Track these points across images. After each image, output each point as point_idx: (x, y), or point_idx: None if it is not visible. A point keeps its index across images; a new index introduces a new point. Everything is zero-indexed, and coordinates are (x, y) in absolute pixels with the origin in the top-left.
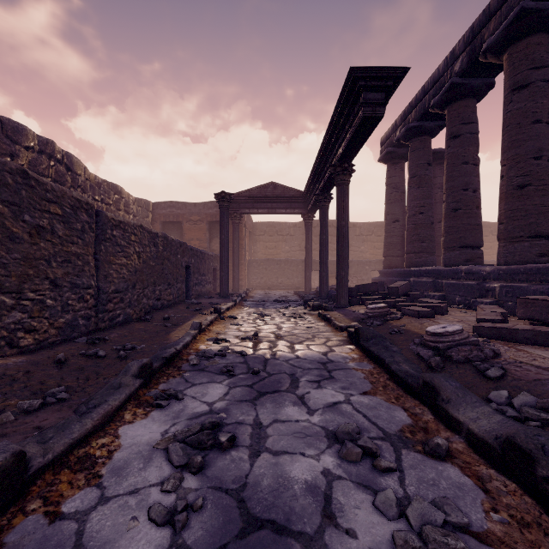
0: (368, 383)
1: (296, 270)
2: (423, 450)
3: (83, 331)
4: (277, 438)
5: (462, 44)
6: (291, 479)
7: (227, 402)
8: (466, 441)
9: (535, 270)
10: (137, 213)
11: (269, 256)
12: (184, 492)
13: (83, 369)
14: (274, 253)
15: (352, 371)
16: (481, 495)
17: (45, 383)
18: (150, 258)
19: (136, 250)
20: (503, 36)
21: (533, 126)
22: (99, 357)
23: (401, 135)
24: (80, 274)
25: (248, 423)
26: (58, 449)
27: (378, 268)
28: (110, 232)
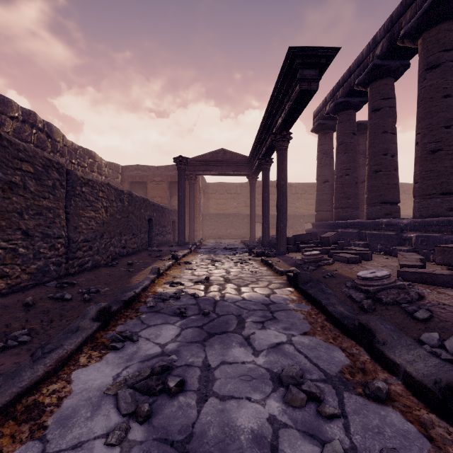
0: (307, 323)
1: (242, 223)
2: (363, 393)
3: (54, 276)
4: (224, 382)
5: (383, 31)
6: (237, 428)
7: (178, 344)
8: (403, 383)
9: (446, 222)
10: (109, 174)
11: (220, 210)
12: (129, 446)
13: (49, 311)
14: (223, 208)
15: (293, 311)
16: (427, 444)
17: (9, 326)
18: (116, 212)
19: (104, 205)
20: (418, 23)
21: (443, 100)
22: (65, 300)
23: (331, 109)
24: (51, 225)
25: (197, 365)
26: (3, 400)
27: (311, 221)
28: (79, 189)
